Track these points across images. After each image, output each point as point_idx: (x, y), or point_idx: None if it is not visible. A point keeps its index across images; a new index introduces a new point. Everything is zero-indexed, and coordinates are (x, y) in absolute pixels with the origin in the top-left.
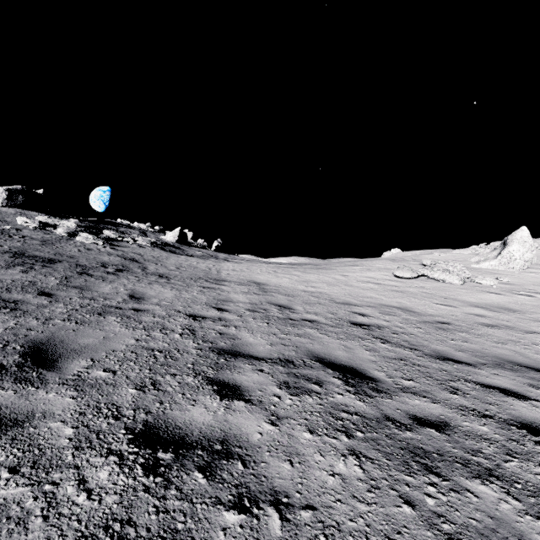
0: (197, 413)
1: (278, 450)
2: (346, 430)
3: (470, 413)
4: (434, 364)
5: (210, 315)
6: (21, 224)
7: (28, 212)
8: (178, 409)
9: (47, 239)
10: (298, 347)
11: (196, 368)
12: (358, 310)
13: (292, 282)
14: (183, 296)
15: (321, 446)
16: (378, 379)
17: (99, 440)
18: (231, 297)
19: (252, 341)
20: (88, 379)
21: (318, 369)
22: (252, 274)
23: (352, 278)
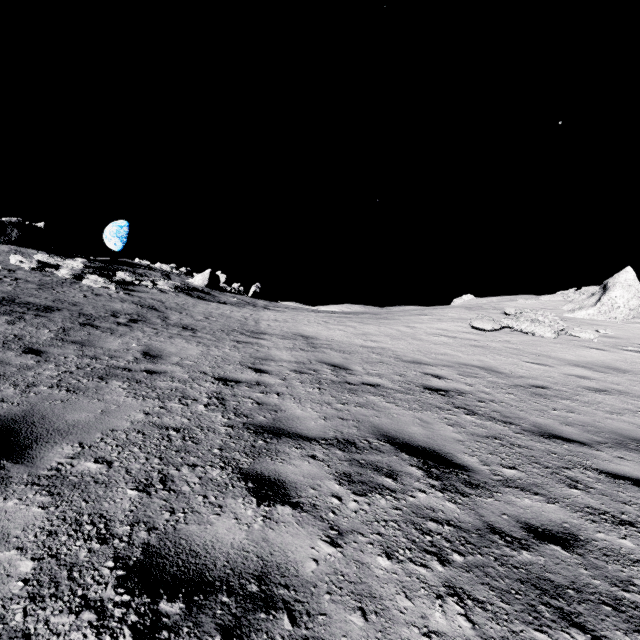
0: (224, 528)
1: (343, 591)
2: (438, 551)
3: (602, 517)
4: (538, 444)
5: (245, 379)
6: (15, 263)
7: (25, 249)
8: (196, 522)
9: (46, 282)
10: (360, 421)
11: (224, 454)
12: (431, 371)
13: (347, 335)
14: (212, 353)
15: (405, 581)
16: (470, 467)
17: (71, 582)
18: (272, 354)
19: (300, 413)
20: (70, 475)
21: (389, 453)
22: (298, 325)
23: (420, 331)
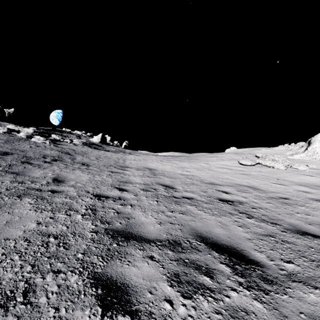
0: None
1: None
2: None
3: None
4: (299, 240)
5: (112, 195)
6: None
7: (2, 122)
8: None
9: (10, 139)
10: (183, 225)
11: (85, 259)
12: (221, 189)
13: (173, 168)
14: (95, 179)
15: None
16: (261, 262)
17: None
18: (131, 179)
19: (144, 220)
20: None
21: (204, 252)
22: (146, 163)
23: (212, 165)
